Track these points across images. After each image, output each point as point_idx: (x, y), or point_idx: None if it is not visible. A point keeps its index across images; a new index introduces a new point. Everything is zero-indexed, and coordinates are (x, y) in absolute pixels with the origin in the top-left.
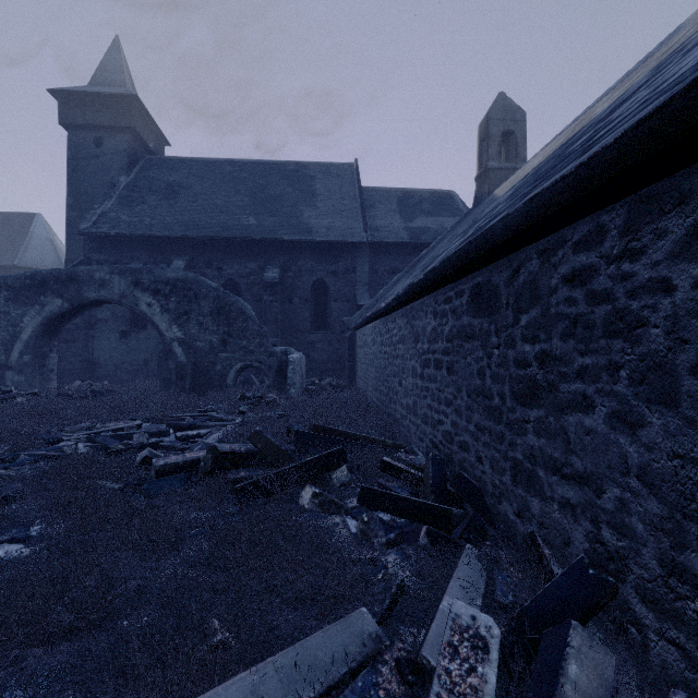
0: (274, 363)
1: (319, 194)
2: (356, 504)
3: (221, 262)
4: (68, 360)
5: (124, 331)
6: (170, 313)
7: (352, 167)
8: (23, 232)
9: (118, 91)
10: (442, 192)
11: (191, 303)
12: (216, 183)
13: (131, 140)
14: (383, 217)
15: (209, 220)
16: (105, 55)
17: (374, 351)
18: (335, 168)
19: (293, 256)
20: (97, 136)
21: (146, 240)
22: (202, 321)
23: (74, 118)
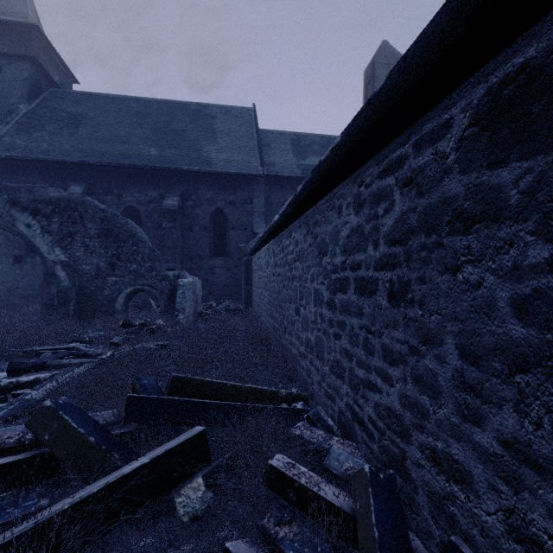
0: (166, 287)
1: (219, 131)
2: None
3: (121, 189)
4: None
5: (18, 255)
6: (52, 234)
7: (250, 110)
8: None
9: (18, 19)
10: (329, 137)
11: (76, 224)
12: (120, 117)
13: (33, 70)
14: (278, 155)
15: (110, 149)
16: None
17: (268, 274)
18: (235, 110)
19: (193, 186)
20: None
21: (42, 165)
22: (88, 243)
23: None
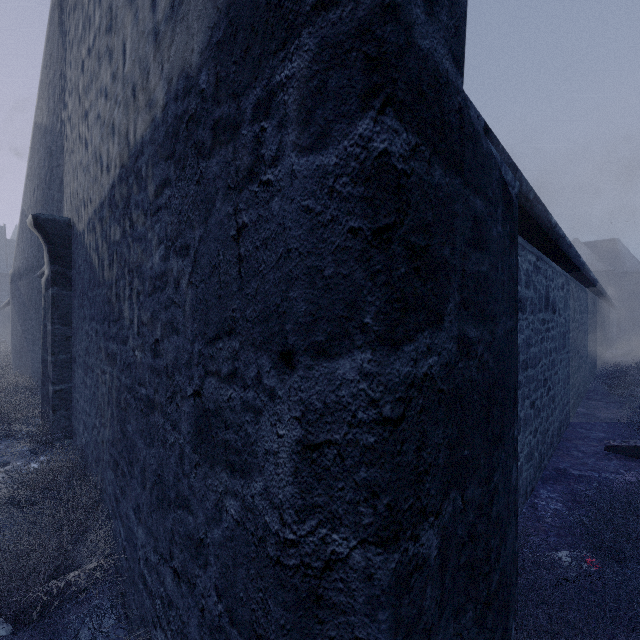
0: None
1: None
2: None
3: None
4: None
5: None
6: None
7: (2, 229)
8: None
9: None
10: None
11: None
12: None
13: None
14: None
15: None
16: None
17: None
18: None
19: None
20: None
21: None
22: None
23: None
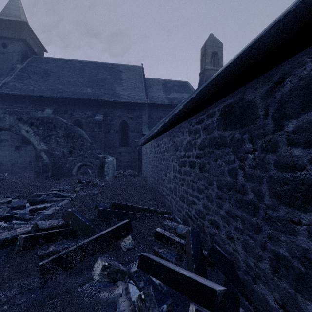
0: (98, 163)
1: (123, 79)
2: (137, 268)
3: (72, 110)
4: None
5: (18, 146)
6: (40, 136)
7: (140, 67)
8: None
9: (16, 19)
10: (183, 82)
11: (52, 131)
12: (70, 71)
13: (23, 46)
14: (155, 92)
15: (66, 89)
16: (9, 0)
17: (151, 156)
18: (132, 67)
19: (110, 109)
20: (4, 42)
21: (30, 98)
22: (58, 140)
23: None
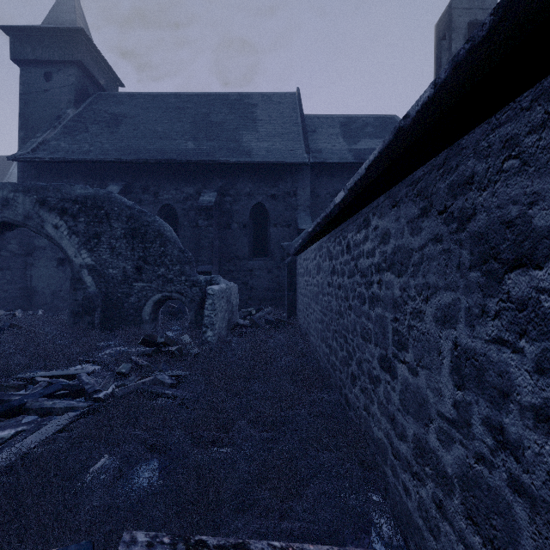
0: (196, 295)
1: (259, 120)
2: None
3: (158, 187)
4: (2, 288)
5: (61, 258)
6: (79, 236)
7: (294, 95)
8: (3, 173)
9: (66, 26)
10: (385, 117)
11: (102, 224)
12: (159, 113)
13: (80, 74)
14: (325, 140)
15: (147, 146)
16: None
17: (319, 282)
18: (277, 96)
19: (231, 180)
20: (47, 71)
21: (83, 166)
22: (114, 244)
23: (25, 54)
